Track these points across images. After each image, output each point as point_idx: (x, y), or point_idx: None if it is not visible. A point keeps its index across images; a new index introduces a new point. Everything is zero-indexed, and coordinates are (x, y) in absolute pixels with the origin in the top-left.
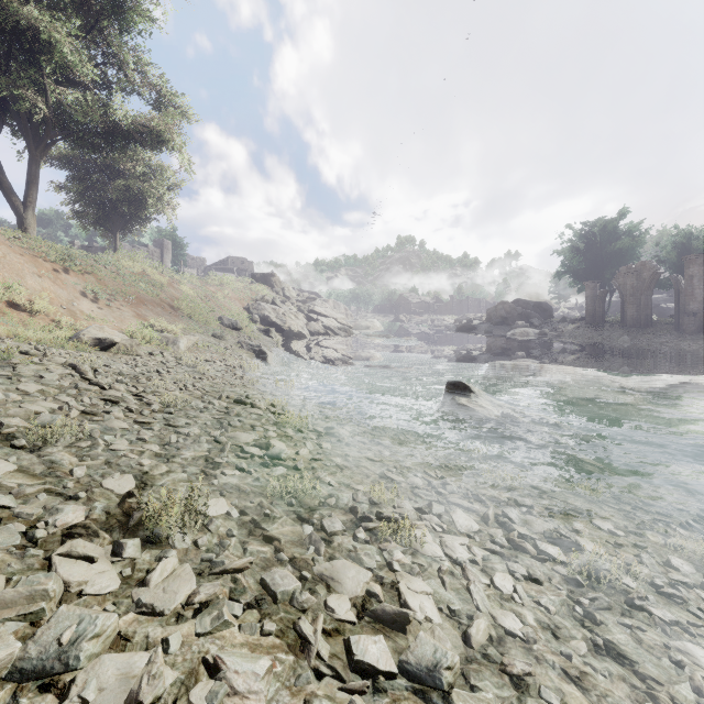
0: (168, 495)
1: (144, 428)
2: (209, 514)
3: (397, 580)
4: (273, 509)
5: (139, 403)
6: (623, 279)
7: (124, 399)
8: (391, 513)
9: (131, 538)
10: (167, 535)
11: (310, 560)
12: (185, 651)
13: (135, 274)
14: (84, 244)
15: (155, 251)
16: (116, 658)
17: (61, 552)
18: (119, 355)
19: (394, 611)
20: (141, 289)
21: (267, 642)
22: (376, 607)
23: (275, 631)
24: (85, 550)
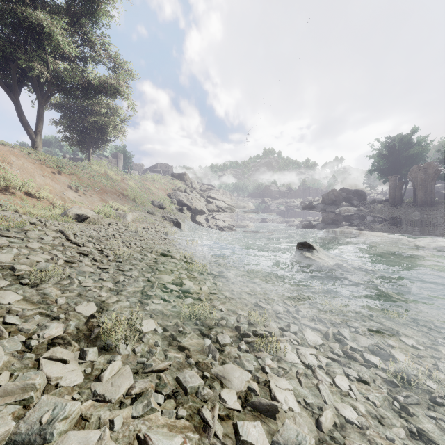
0: (116, 318)
1: (103, 272)
2: (143, 330)
3: (268, 379)
4: (184, 327)
5: (101, 255)
6: (414, 174)
7: (92, 253)
8: (262, 331)
9: (92, 346)
10: (115, 345)
11: (209, 364)
12: (124, 429)
13: (101, 174)
14: (71, 157)
15: (113, 160)
16: (77, 434)
17: (46, 356)
18: (90, 225)
19: (267, 403)
20: (104, 184)
21: (180, 424)
22: (255, 400)
23: (186, 416)
24: (61, 355)
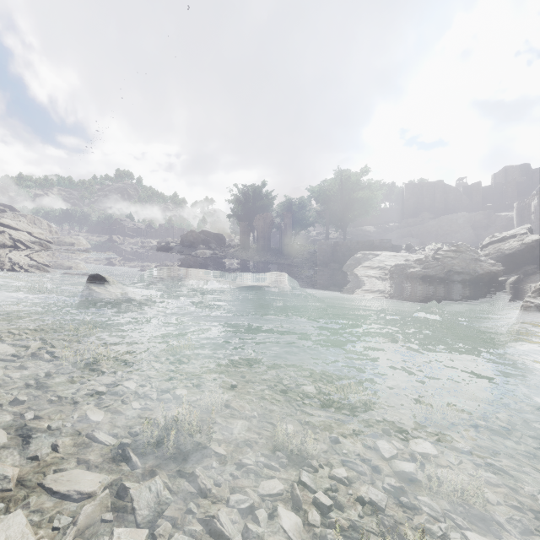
0: None
1: None
2: None
3: None
4: None
5: None
6: (258, 222)
7: None
8: None
9: None
10: None
11: None
12: None
13: None
14: None
15: None
16: None
17: None
18: None
19: None
20: None
21: None
22: None
23: None
24: None
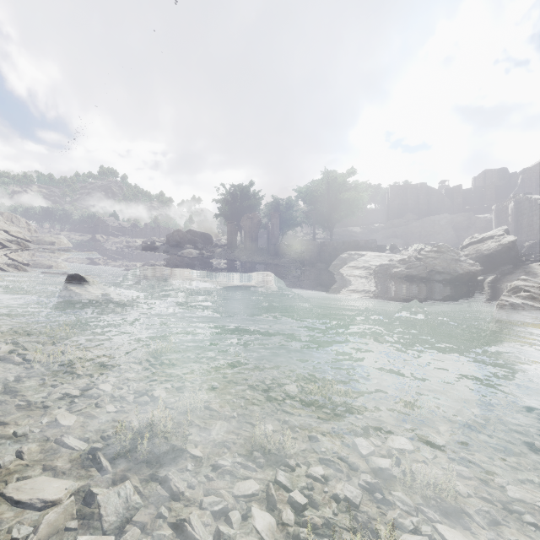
0: None
1: None
2: None
3: None
4: None
5: None
6: (245, 222)
7: None
8: None
9: None
10: None
11: None
12: None
13: None
14: None
15: None
16: None
17: None
18: None
19: None
20: None
21: None
22: None
23: None
24: None
